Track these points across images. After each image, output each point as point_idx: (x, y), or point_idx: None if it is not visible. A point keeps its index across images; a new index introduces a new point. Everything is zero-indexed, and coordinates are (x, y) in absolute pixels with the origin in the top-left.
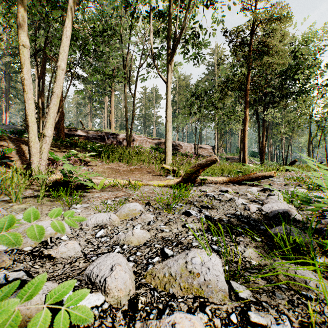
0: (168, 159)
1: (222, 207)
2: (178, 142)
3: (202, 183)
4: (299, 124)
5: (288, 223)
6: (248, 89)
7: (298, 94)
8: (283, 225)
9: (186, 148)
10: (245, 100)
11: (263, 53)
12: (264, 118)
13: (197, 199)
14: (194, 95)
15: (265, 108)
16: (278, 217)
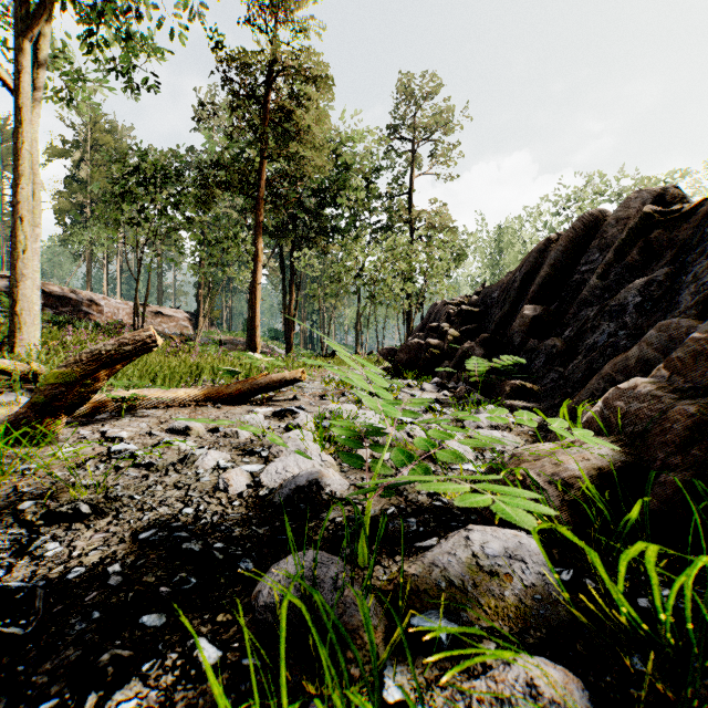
0: (27, 337)
1: (142, 497)
2: (89, 295)
3: (123, 411)
4: (345, 284)
5: (317, 519)
6: (262, 198)
7: (343, 233)
8: (282, 618)
9: (116, 312)
10: (257, 219)
11: (290, 134)
12: (292, 266)
13: (62, 477)
14: (133, 173)
15: (294, 246)
16: (297, 501)
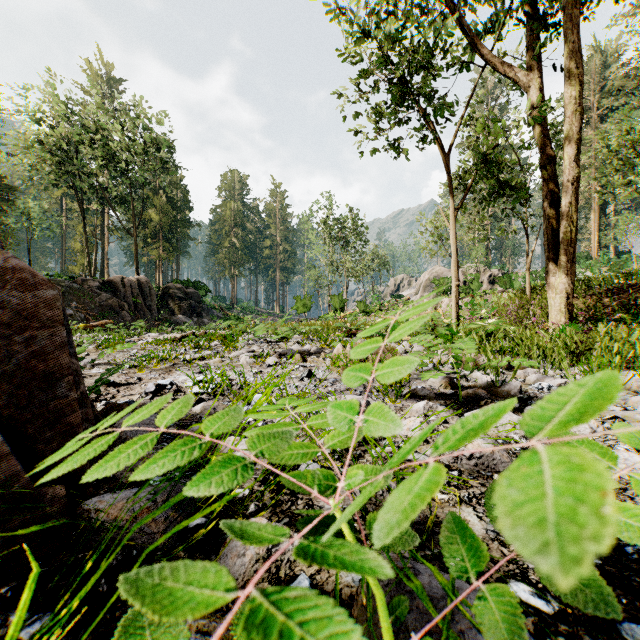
0: None
1: None
2: None
3: None
4: None
5: None
6: None
7: None
8: None
9: None
10: None
11: None
12: None
13: None
14: None
15: None
16: None
